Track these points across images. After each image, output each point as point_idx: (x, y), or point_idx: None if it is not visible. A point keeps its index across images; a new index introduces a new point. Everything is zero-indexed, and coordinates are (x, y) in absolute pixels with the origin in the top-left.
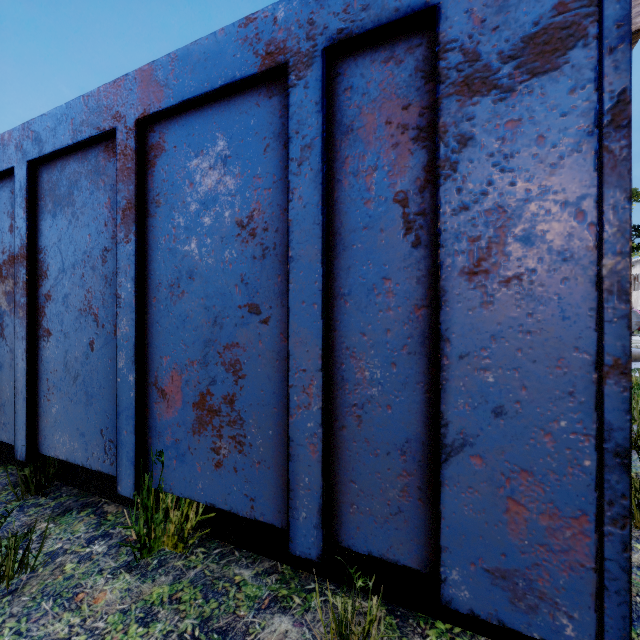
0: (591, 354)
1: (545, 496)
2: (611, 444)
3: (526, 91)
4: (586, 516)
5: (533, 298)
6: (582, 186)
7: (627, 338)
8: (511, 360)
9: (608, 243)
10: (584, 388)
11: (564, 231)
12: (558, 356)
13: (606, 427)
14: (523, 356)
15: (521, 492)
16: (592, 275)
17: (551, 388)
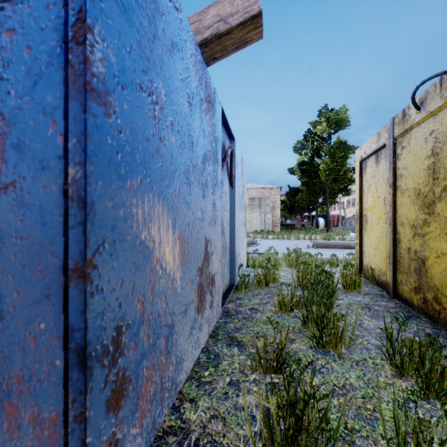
0: (61, 259)
1: (31, 397)
2: (73, 344)
3: (18, 2)
4: (57, 414)
5: (23, 204)
6: (55, 97)
7: (83, 243)
8: (8, 265)
9: (71, 153)
10: (56, 291)
11: (43, 140)
12: (39, 261)
13: (70, 328)
14: (16, 261)
15: (15, 394)
16: (61, 183)
17: (35, 292)
